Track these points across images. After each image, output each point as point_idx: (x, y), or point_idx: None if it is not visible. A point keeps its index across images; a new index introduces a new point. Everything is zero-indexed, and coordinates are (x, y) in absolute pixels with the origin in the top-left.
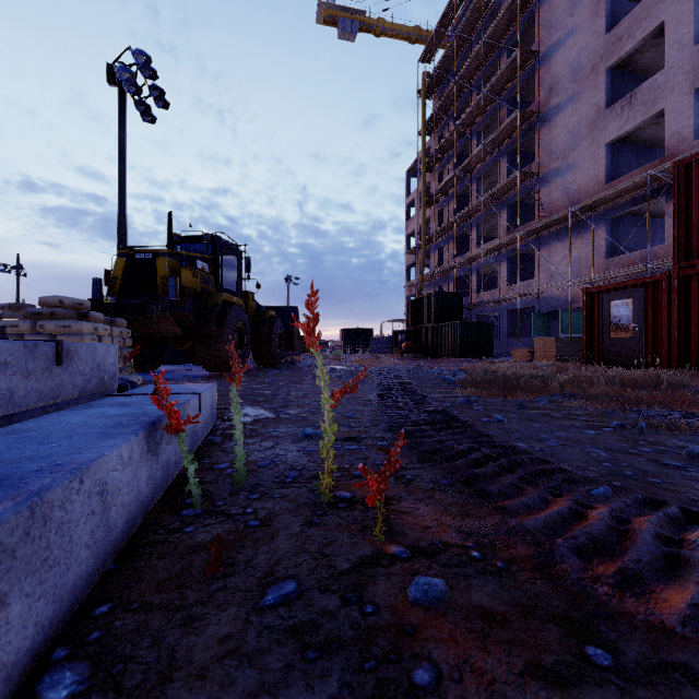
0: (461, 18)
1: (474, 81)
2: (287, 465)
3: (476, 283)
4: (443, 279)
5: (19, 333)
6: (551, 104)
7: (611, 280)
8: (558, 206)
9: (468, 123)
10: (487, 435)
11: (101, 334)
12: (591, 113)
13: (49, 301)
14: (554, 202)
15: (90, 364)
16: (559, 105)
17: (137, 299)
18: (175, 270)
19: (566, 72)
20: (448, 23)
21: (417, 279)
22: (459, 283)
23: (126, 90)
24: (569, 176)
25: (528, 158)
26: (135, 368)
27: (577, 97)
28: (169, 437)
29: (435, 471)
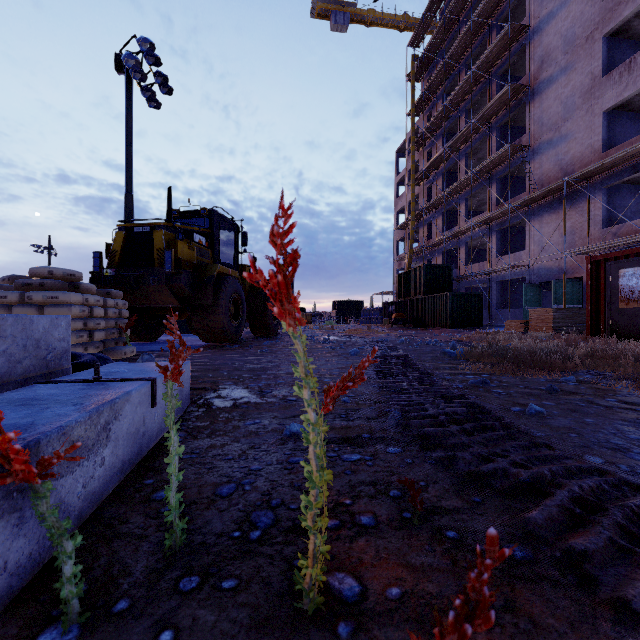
0: (449, 1)
1: (463, 60)
2: (259, 495)
3: (465, 256)
4: (432, 252)
5: (8, 304)
6: (542, 76)
7: (608, 249)
8: (550, 178)
9: (456, 102)
10: (544, 443)
11: (92, 305)
12: (586, 82)
13: (39, 272)
14: (546, 174)
15: (20, 340)
16: (551, 77)
17: (134, 271)
18: (171, 242)
19: (558, 43)
20: (436, 7)
21: (406, 253)
22: (447, 256)
23: (132, 76)
24: (562, 147)
25: (517, 133)
26: (136, 338)
27: (570, 67)
28: (68, 463)
29: (489, 518)
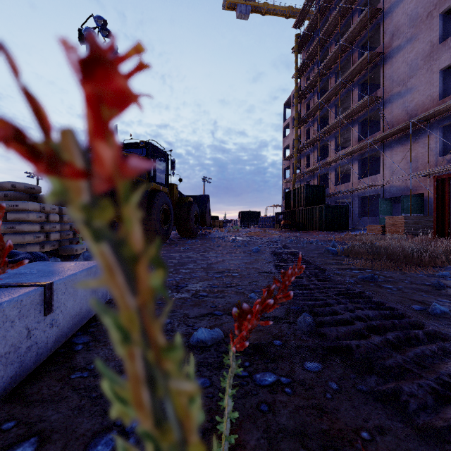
0: None
1: (333, 37)
2: None
3: (334, 178)
4: (310, 176)
5: None
6: (393, 46)
7: (444, 172)
8: (399, 120)
9: (328, 67)
10: None
11: (49, 213)
12: (426, 48)
13: (4, 186)
14: (395, 117)
15: None
16: (400, 45)
17: None
18: None
19: (405, 21)
20: None
21: (291, 177)
22: (321, 179)
23: None
24: (408, 97)
25: (373, 88)
26: None
27: (414, 38)
28: None
29: None
